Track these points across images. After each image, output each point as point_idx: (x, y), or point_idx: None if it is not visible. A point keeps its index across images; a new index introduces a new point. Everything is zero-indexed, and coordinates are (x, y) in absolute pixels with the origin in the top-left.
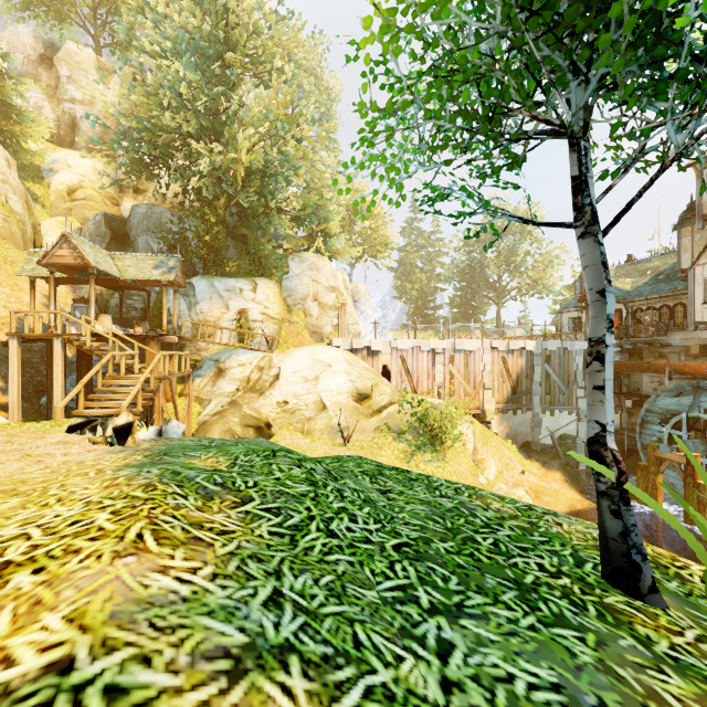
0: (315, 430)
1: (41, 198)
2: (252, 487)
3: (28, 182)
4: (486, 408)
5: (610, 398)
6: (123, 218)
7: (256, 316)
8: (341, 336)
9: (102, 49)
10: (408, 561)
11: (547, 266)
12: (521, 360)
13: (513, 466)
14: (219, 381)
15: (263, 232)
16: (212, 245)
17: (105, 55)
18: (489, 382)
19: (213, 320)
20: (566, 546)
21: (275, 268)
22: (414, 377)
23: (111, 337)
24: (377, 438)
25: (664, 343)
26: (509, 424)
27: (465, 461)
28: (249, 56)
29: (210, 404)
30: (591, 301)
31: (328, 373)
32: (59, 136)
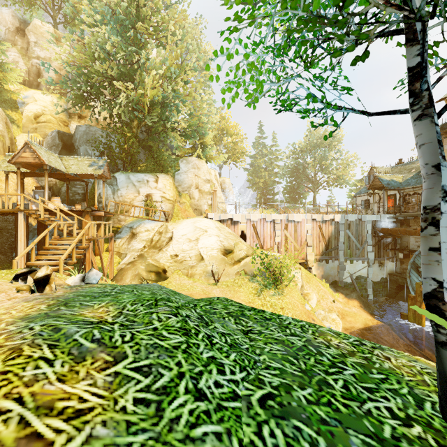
0: (196, 274)
1: (16, 121)
2: (128, 342)
3: (8, 111)
4: (308, 258)
5: (445, 258)
6: (70, 134)
7: (158, 198)
8: (214, 211)
9: (59, 26)
10: (274, 421)
11: (345, 167)
12: (331, 227)
13: (326, 297)
14: (132, 241)
15: (163, 144)
16: (129, 152)
17: (61, 30)
18: (311, 242)
19: (129, 201)
20: (401, 383)
21: (170, 167)
22: (262, 238)
23: (57, 211)
24: (237, 279)
25: None
26: (323, 269)
27: (296, 294)
28: (152, 27)
29: (126, 257)
30: (426, 174)
31: (205, 236)
32: (29, 81)
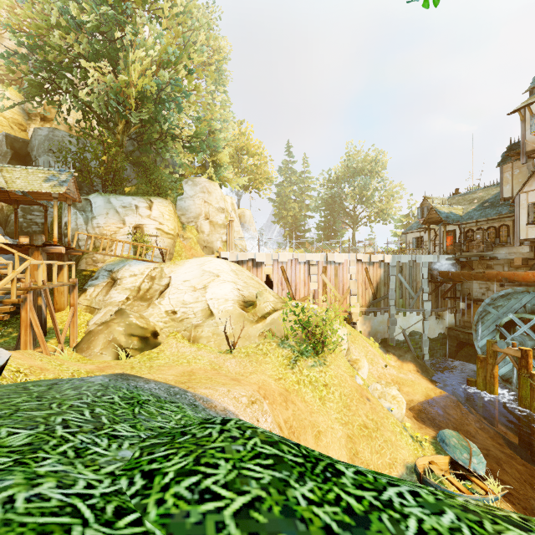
0: (202, 337)
1: None
2: None
3: None
4: (352, 311)
5: None
6: (26, 140)
7: (152, 231)
8: (229, 249)
9: None
10: None
11: (390, 200)
12: (380, 271)
13: (376, 361)
14: (111, 291)
15: (162, 161)
16: (110, 166)
17: None
18: (355, 289)
19: (110, 234)
20: None
21: (170, 190)
22: (293, 285)
23: None
24: (261, 344)
25: (492, 256)
26: (371, 324)
27: (343, 362)
28: None
29: (99, 313)
30: None
31: (216, 283)
32: None
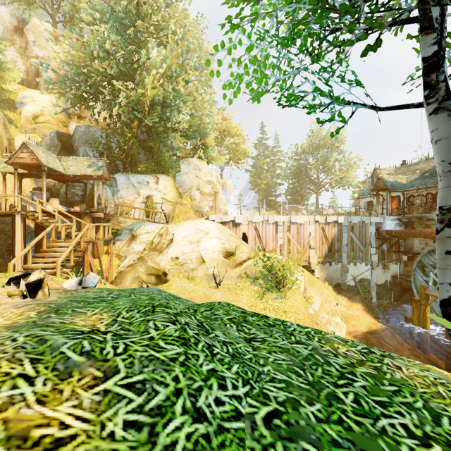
0: (197, 277)
1: (15, 121)
2: (120, 354)
3: (6, 111)
4: (311, 261)
5: None
6: (69, 134)
7: (158, 200)
8: (215, 213)
9: (58, 25)
10: (281, 444)
11: (348, 169)
12: (334, 229)
13: (329, 300)
14: (132, 243)
15: (163, 145)
16: (129, 153)
17: (60, 30)
18: (313, 244)
19: (129, 203)
20: (415, 395)
21: (171, 168)
22: (264, 240)
23: (55, 213)
24: (239, 282)
25: (429, 218)
26: (326, 272)
27: (299, 298)
28: (153, 25)
29: (126, 259)
30: (443, 172)
31: (206, 238)
32: (27, 81)
